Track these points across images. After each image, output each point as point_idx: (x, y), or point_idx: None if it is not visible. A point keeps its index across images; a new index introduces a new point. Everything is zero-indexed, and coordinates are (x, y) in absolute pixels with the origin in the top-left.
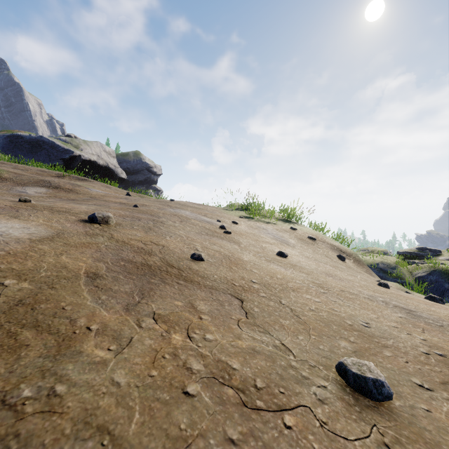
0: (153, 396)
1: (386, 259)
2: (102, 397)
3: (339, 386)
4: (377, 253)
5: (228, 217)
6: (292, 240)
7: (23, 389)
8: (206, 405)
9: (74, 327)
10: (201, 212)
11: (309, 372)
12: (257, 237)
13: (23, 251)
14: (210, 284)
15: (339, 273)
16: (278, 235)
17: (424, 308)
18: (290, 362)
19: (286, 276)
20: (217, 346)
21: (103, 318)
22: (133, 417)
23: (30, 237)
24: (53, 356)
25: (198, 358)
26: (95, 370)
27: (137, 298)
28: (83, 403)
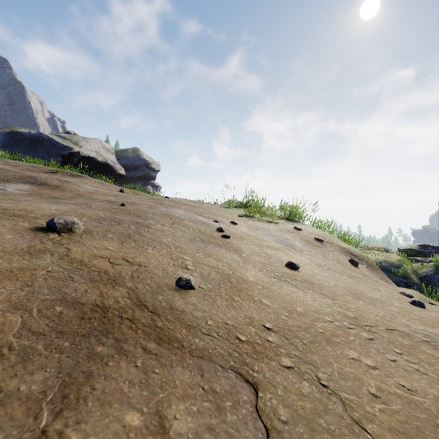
0: None
1: (388, 257)
2: None
3: None
4: (378, 250)
5: (226, 216)
6: (298, 242)
7: None
8: None
9: None
10: (197, 211)
11: None
12: (259, 241)
13: None
14: (201, 344)
15: (361, 288)
16: (282, 237)
17: None
18: None
19: (308, 306)
20: None
21: None
22: None
23: None
24: None
25: None
26: None
27: (44, 417)
28: None
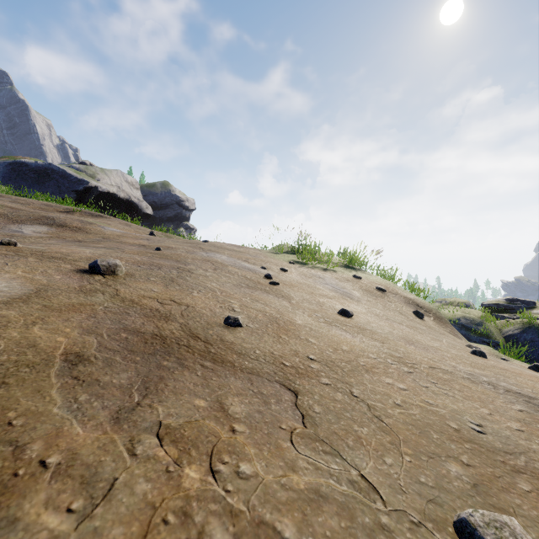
0: None
1: (469, 313)
2: None
3: None
4: (457, 305)
5: (275, 262)
6: (357, 292)
7: None
8: None
9: (17, 462)
10: (241, 257)
11: None
12: (312, 289)
13: None
14: (250, 365)
15: (420, 337)
16: (338, 285)
17: None
18: (378, 517)
19: (354, 346)
20: (257, 490)
21: (73, 439)
22: None
23: None
24: None
25: (224, 520)
26: None
27: (136, 396)
28: None
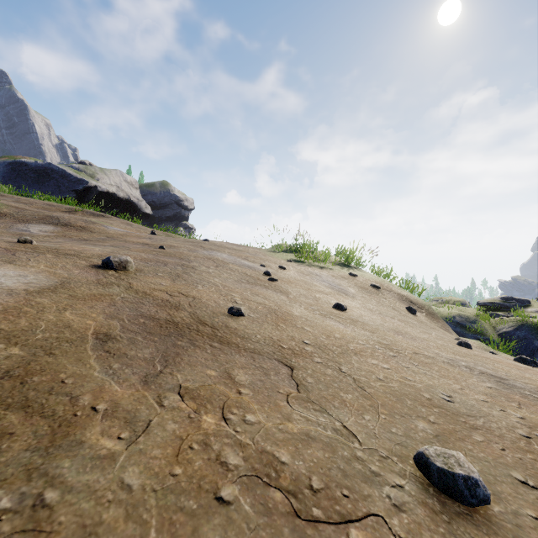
0: (176, 505)
1: (464, 311)
2: (106, 507)
3: (420, 485)
4: (453, 304)
5: (274, 260)
6: (352, 289)
7: (0, 497)
8: (246, 517)
9: (74, 407)
10: (241, 255)
11: (379, 466)
12: (309, 285)
13: (16, 306)
14: (252, 347)
15: (409, 329)
16: (334, 283)
17: (517, 374)
18: (354, 452)
19: (346, 334)
20: (260, 431)
21: (114, 394)
22: (148, 537)
23: (27, 288)
24: (45, 448)
25: (235, 449)
26: (100, 468)
27: (158, 366)
28: (80, 517)
